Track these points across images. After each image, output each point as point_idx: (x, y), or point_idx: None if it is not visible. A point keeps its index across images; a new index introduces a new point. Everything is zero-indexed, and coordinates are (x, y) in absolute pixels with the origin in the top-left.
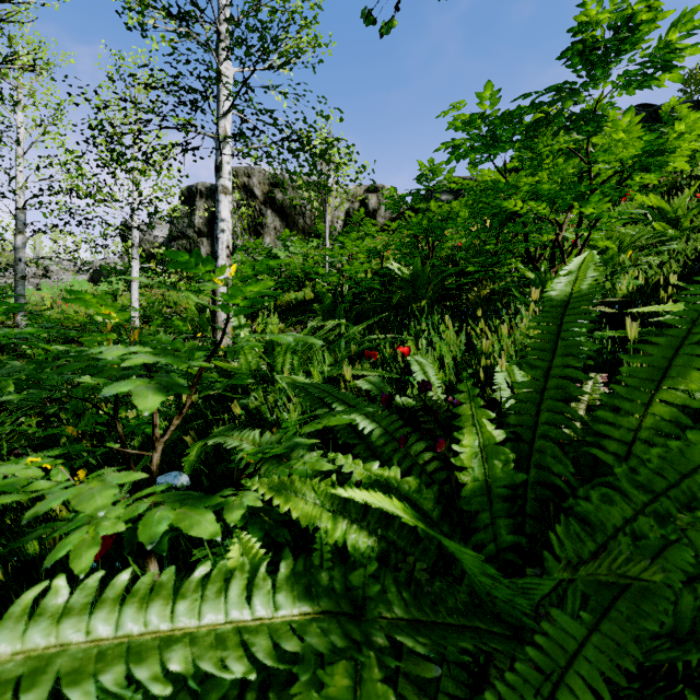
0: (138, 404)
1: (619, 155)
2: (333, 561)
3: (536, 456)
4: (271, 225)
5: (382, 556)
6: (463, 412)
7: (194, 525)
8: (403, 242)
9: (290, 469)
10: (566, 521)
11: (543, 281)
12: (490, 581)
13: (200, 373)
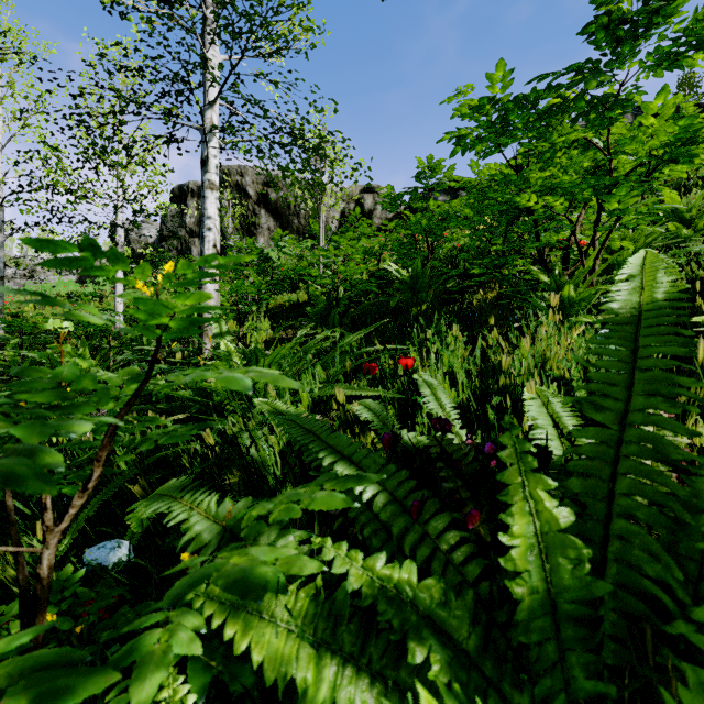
0: None
1: (648, 144)
2: None
3: (616, 544)
4: (265, 226)
5: None
6: (510, 481)
7: None
8: (400, 242)
9: None
10: (697, 684)
11: (559, 285)
12: None
13: (114, 428)
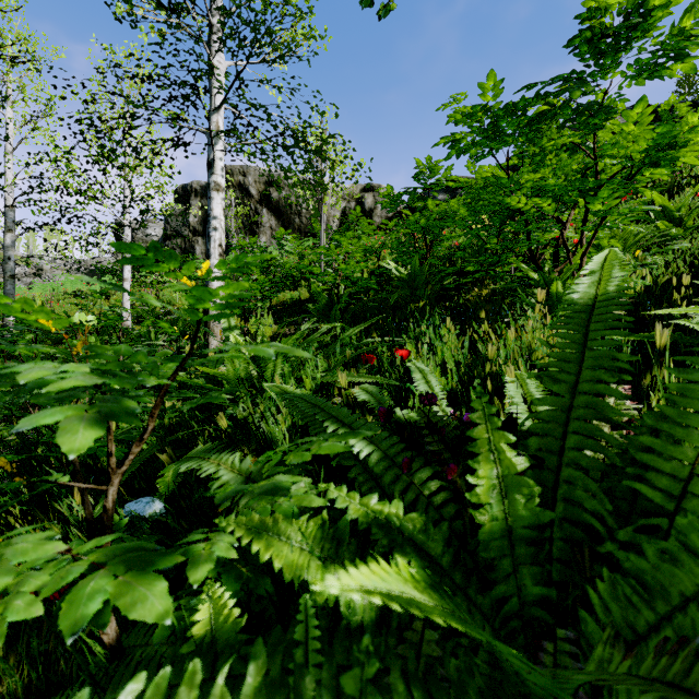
0: (62, 443)
1: (629, 149)
2: (323, 627)
3: (564, 488)
4: (267, 224)
5: (383, 616)
6: (478, 436)
7: (136, 604)
8: (400, 241)
9: (274, 503)
10: (609, 577)
11: (547, 281)
12: (523, 667)
13: (164, 391)
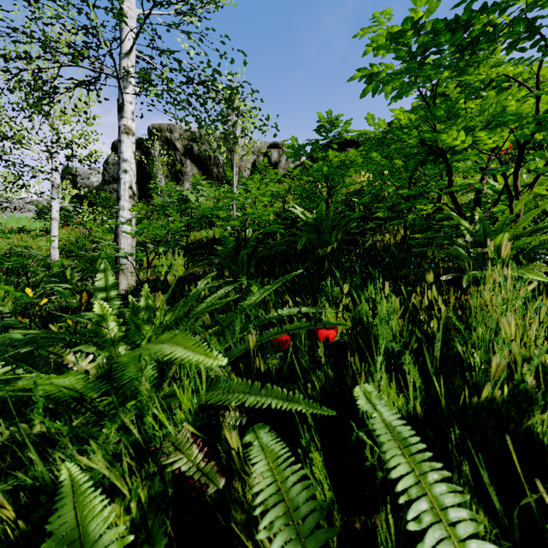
0: None
1: None
2: None
3: None
4: (190, 173)
5: None
6: None
7: None
8: (303, 187)
9: None
10: None
11: (486, 232)
12: None
13: None
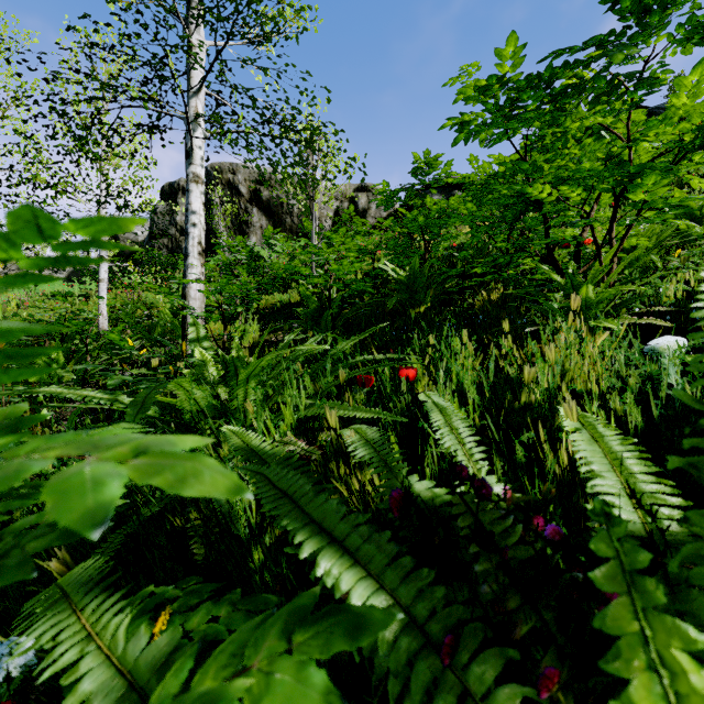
0: None
1: (678, 127)
2: None
3: None
4: (257, 224)
5: None
6: (620, 630)
7: None
8: (396, 240)
9: None
10: None
11: (574, 285)
12: None
13: None
